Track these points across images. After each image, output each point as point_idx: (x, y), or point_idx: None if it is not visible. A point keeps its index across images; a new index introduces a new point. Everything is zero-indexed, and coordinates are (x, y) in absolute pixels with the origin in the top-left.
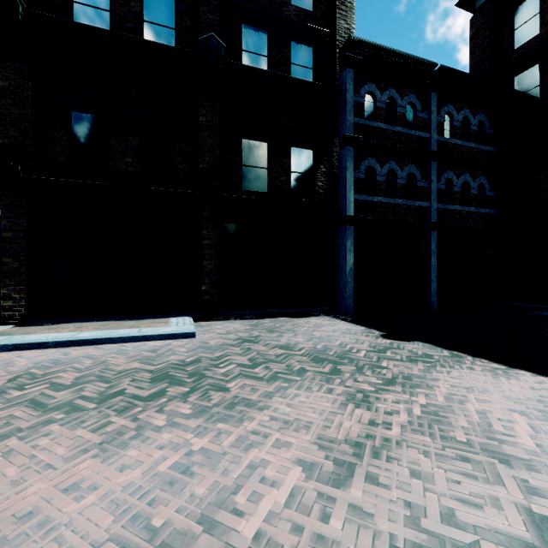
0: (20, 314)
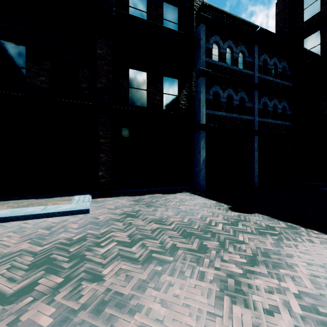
0: None
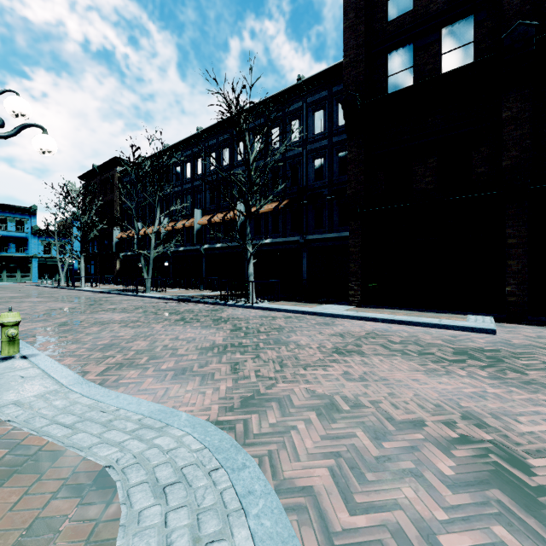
0: (358, 300)
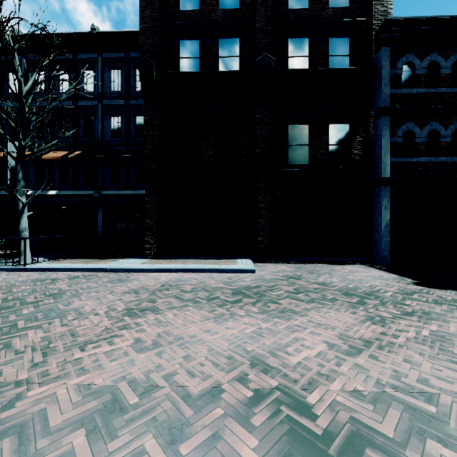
0: (154, 252)
